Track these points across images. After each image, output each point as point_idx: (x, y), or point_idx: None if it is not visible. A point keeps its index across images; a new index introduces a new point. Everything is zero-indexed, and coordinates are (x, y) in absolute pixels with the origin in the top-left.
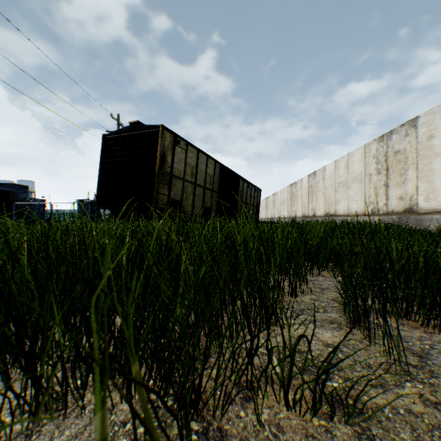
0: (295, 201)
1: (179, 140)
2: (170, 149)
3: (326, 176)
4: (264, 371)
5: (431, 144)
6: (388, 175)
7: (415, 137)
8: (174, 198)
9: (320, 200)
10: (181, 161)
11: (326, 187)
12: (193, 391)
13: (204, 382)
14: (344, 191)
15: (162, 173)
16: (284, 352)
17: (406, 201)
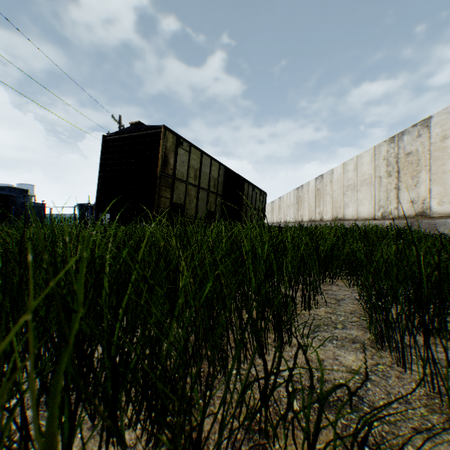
0: (301, 205)
1: (182, 141)
2: (172, 151)
3: (334, 179)
4: (282, 416)
5: (445, 145)
6: (399, 177)
7: (428, 138)
8: (177, 201)
9: (328, 203)
10: (184, 163)
11: (334, 191)
12: (191, 445)
13: (205, 424)
14: (353, 195)
15: (165, 175)
16: (310, 396)
17: (418, 205)
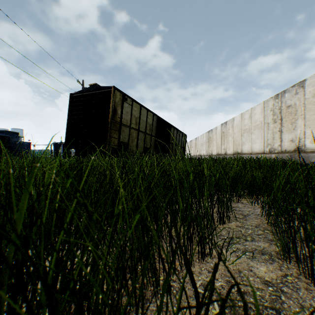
0: (211, 143)
1: (126, 97)
2: (120, 104)
3: (234, 124)
4: None
5: None
6: (282, 123)
7: (303, 95)
8: (123, 140)
9: (230, 142)
10: (128, 113)
11: (234, 133)
12: None
13: None
14: (248, 136)
15: (114, 122)
16: None
17: (296, 143)
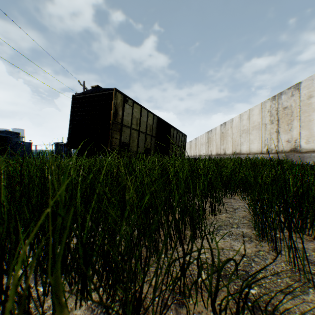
0: (211, 143)
1: (127, 99)
2: (121, 106)
3: (233, 125)
4: (194, 282)
5: (310, 102)
6: (278, 124)
7: (298, 97)
8: (124, 141)
9: (229, 142)
10: (129, 114)
11: (233, 133)
12: (135, 300)
13: (144, 288)
14: (247, 136)
15: (115, 123)
16: (212, 268)
17: (292, 143)
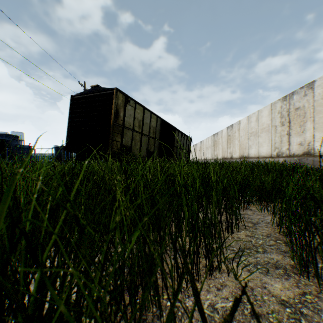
0: (217, 147)
1: (129, 99)
2: (122, 107)
3: (241, 127)
4: None
5: None
6: (290, 126)
7: (312, 96)
8: (125, 144)
9: (236, 146)
10: (131, 116)
11: (241, 136)
12: None
13: None
14: (255, 139)
15: (116, 125)
16: None
17: (304, 146)
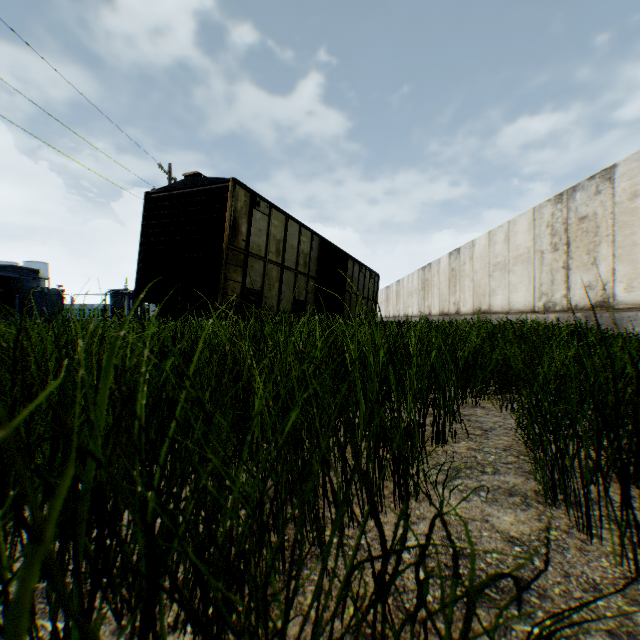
0: (429, 292)
1: (258, 200)
2: (245, 214)
3: (475, 254)
4: (409, 616)
5: (636, 205)
6: (569, 252)
7: (610, 195)
8: (251, 286)
9: (467, 290)
10: (262, 232)
11: (475, 271)
12: None
13: (291, 625)
14: (503, 277)
15: (234, 249)
16: (453, 588)
17: (596, 291)
